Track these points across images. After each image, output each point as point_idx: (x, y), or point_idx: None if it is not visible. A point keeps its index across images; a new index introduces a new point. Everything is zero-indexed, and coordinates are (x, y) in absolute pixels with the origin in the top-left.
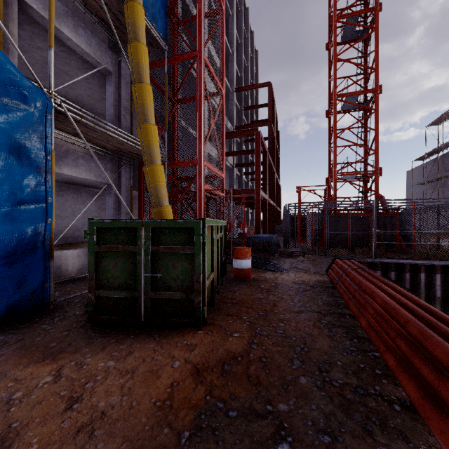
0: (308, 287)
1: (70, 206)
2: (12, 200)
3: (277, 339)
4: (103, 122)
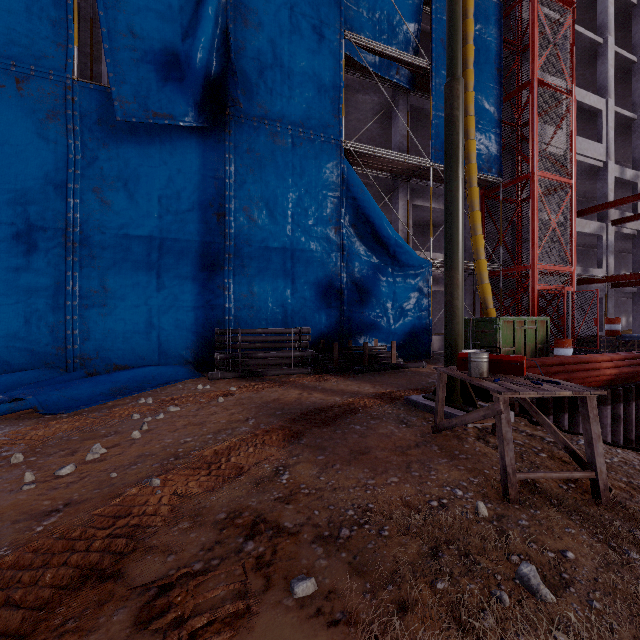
0: None
1: None
2: (419, 311)
3: None
4: None
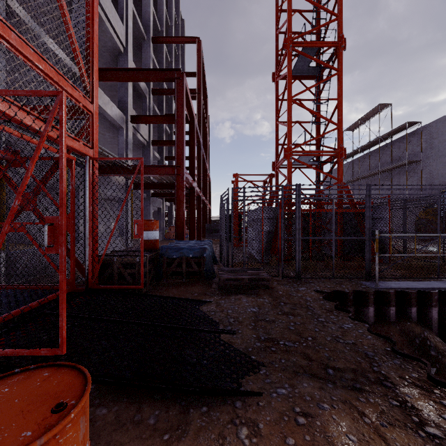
0: None
1: None
2: None
3: None
4: None
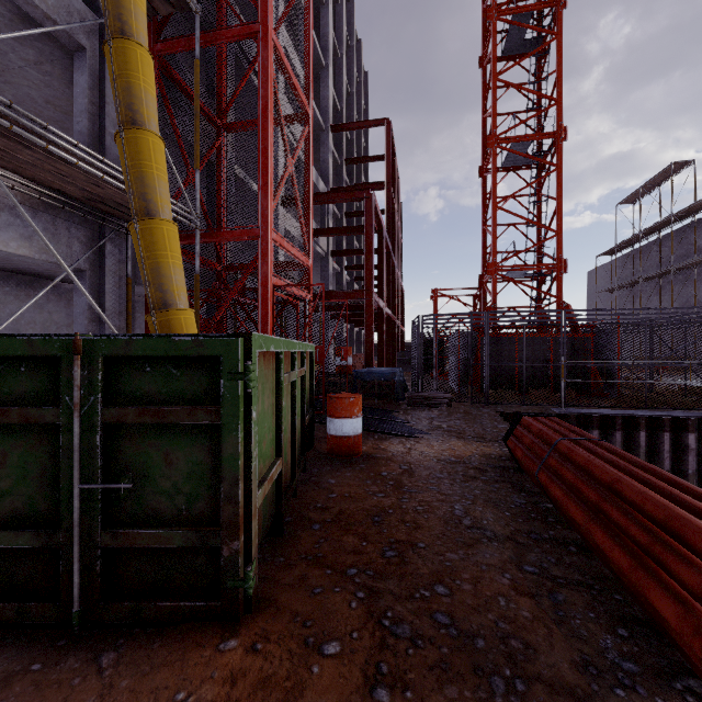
0: (471, 472)
1: (10, 315)
2: None
3: (440, 652)
4: (37, 122)
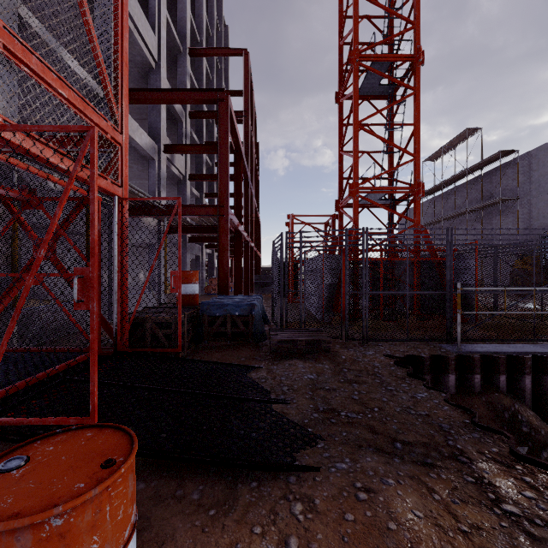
0: None
1: None
2: None
3: None
4: None
